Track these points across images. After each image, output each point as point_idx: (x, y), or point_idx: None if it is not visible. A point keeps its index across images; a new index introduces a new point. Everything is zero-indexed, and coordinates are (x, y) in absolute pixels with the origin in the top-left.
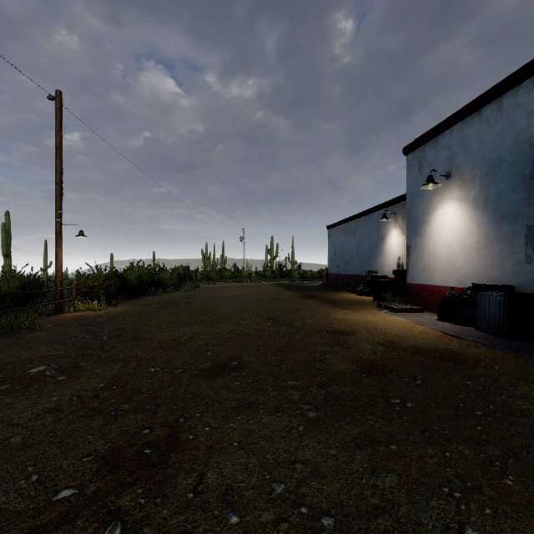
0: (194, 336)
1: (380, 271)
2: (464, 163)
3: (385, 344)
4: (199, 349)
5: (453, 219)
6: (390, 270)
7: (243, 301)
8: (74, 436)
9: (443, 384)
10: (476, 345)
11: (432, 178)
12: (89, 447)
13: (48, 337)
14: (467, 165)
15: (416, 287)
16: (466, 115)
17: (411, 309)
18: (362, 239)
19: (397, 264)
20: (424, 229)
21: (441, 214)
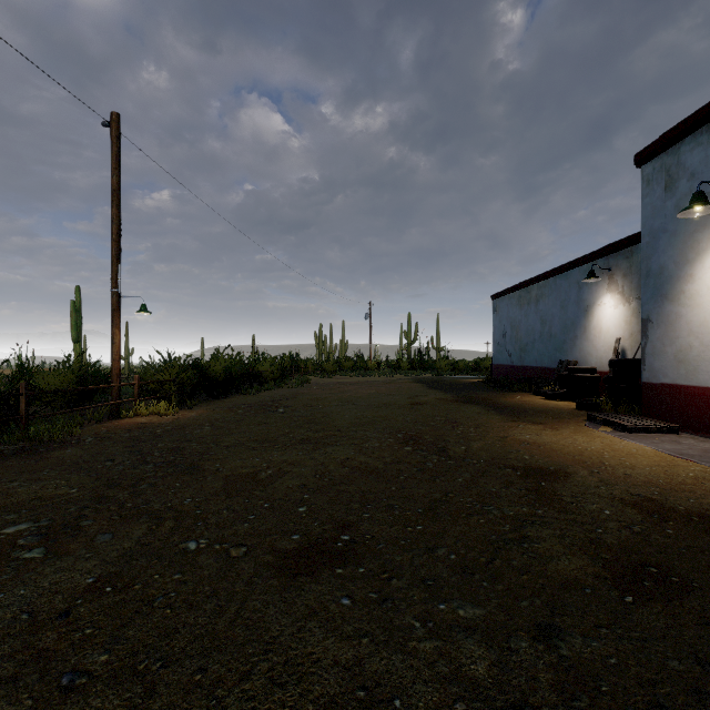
0: (284, 469)
1: (583, 361)
2: None
3: (639, 504)
4: (287, 497)
5: None
6: (601, 360)
7: (367, 406)
8: None
9: None
10: None
11: (704, 196)
12: None
13: (77, 459)
14: None
15: (662, 389)
16: None
17: (656, 428)
18: (550, 313)
19: (614, 349)
20: (678, 290)
21: None
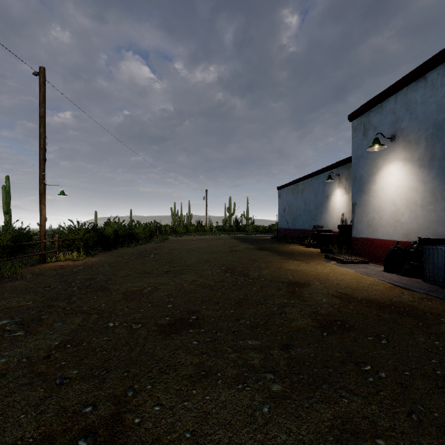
0: (158, 287)
1: (325, 226)
2: (409, 126)
3: (340, 296)
4: (161, 301)
5: (398, 177)
6: (335, 225)
7: (204, 252)
8: (6, 415)
9: (410, 344)
10: (430, 298)
11: (378, 140)
12: (17, 434)
13: (25, 286)
14: (412, 127)
15: (361, 240)
16: (411, 81)
17: (357, 261)
18: (309, 198)
19: (341, 219)
20: (369, 188)
21: (386, 173)
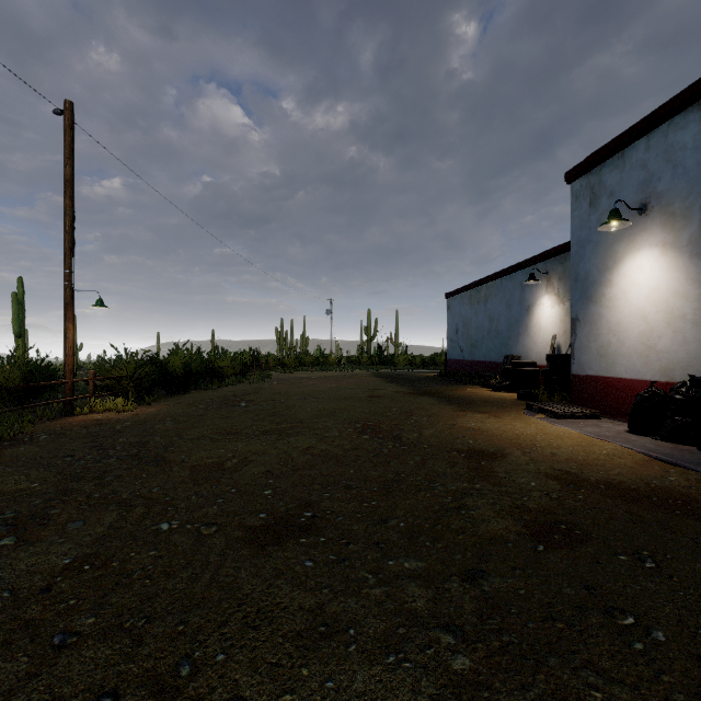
0: (249, 458)
1: (525, 356)
2: (671, 188)
3: (559, 476)
4: (253, 483)
5: (651, 275)
6: (540, 355)
7: (328, 399)
8: None
9: (699, 571)
10: None
11: (618, 213)
12: None
13: (33, 455)
14: (677, 190)
15: (587, 380)
16: (676, 111)
17: (582, 415)
18: (497, 311)
19: (551, 345)
20: (600, 293)
21: (631, 268)
